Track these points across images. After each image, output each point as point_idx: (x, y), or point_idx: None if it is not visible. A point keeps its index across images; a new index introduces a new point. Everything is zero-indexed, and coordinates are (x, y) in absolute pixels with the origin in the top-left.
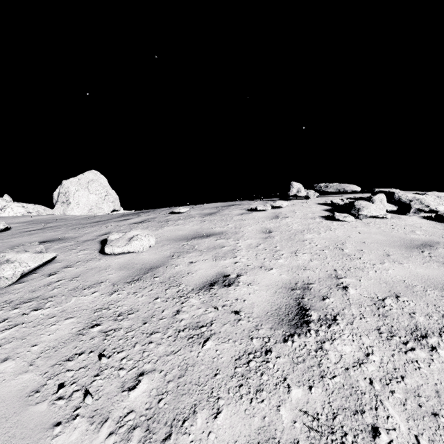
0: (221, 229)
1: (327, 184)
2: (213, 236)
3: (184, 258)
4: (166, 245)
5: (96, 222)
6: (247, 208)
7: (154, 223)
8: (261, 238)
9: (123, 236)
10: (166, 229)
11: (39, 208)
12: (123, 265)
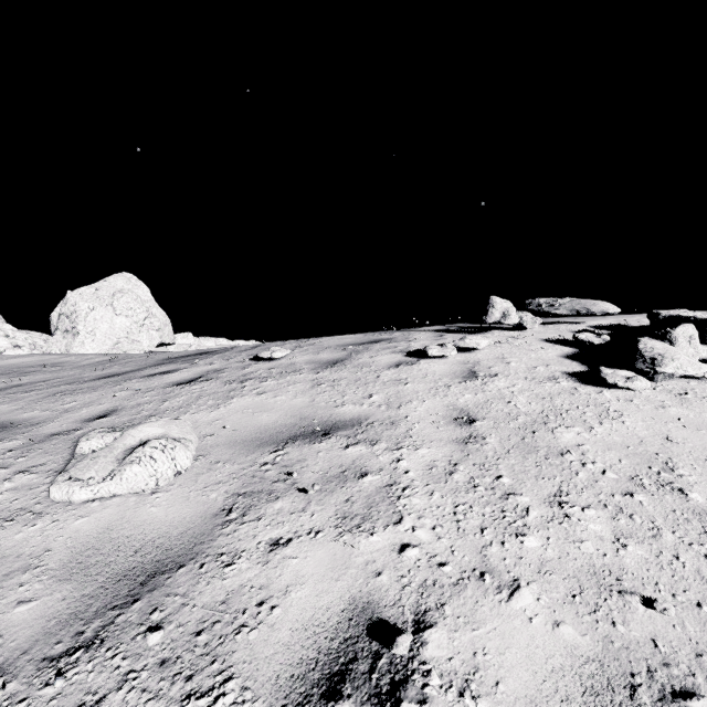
0: (357, 409)
1: (553, 299)
2: (338, 434)
3: (258, 521)
4: (223, 463)
5: (107, 377)
6: (405, 349)
7: (216, 384)
8: (455, 444)
9: (114, 444)
10: (234, 407)
11: (36, 338)
12: (81, 551)
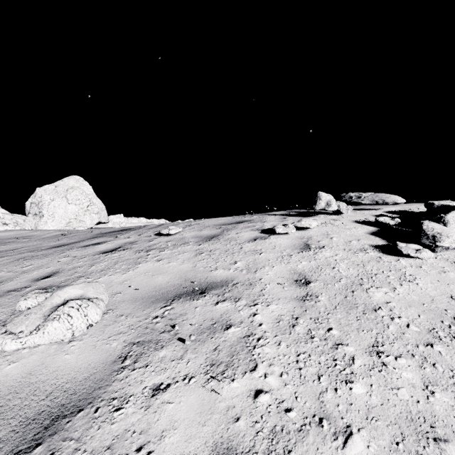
0: (225, 273)
1: (359, 193)
2: (211, 293)
3: (145, 368)
4: (125, 316)
5: (57, 246)
6: (260, 228)
7: (129, 253)
8: (296, 301)
9: (44, 303)
10: (139, 270)
11: (18, 218)
12: (5, 394)
